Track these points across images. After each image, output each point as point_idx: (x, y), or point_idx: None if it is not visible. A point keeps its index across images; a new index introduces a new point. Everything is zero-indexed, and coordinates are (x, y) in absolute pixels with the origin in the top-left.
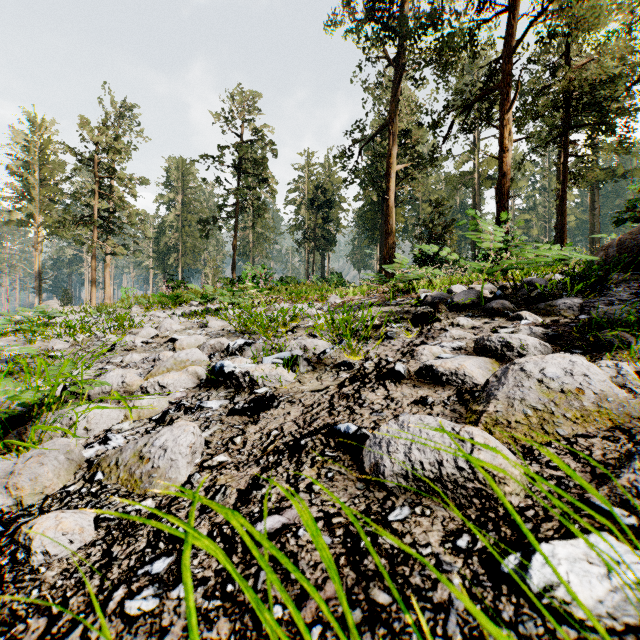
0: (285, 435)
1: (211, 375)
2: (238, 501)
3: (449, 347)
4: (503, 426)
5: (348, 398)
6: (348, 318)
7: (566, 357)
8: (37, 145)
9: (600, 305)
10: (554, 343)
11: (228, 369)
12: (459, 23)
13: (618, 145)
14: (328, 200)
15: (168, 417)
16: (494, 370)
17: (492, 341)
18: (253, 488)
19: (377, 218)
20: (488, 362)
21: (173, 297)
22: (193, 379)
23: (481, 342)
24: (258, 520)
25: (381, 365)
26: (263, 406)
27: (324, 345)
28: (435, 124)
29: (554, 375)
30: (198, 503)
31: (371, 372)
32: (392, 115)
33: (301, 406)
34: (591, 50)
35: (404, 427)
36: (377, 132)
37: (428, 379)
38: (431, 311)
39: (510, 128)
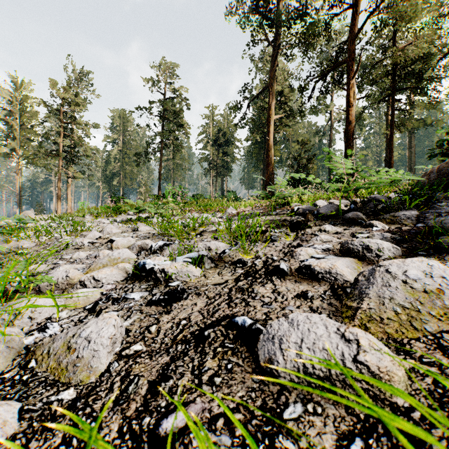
0: (192, 325)
1: (136, 270)
2: (148, 393)
3: (320, 248)
4: (377, 322)
5: (243, 291)
6: (242, 226)
7: (423, 261)
8: (18, 99)
9: (431, 216)
10: (402, 246)
11: (149, 266)
12: (318, 16)
13: (429, 102)
14: (226, 140)
15: (98, 307)
16: (358, 268)
17: (355, 245)
18: (162, 378)
19: (261, 153)
20: (353, 262)
21: (115, 208)
22: (122, 273)
23: (346, 245)
24: (164, 416)
25: (268, 263)
26: (175, 298)
27: (224, 246)
28: (302, 87)
29: (416, 277)
30: (113, 394)
31: (260, 269)
32: (271, 80)
33: (205, 298)
34: (410, 36)
35: (294, 325)
36: (261, 92)
37: (307, 276)
38: (304, 220)
39: (354, 90)
